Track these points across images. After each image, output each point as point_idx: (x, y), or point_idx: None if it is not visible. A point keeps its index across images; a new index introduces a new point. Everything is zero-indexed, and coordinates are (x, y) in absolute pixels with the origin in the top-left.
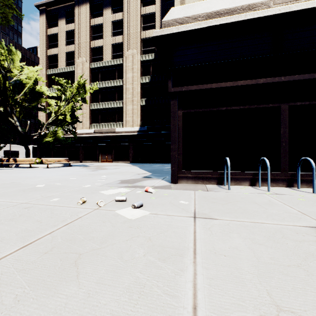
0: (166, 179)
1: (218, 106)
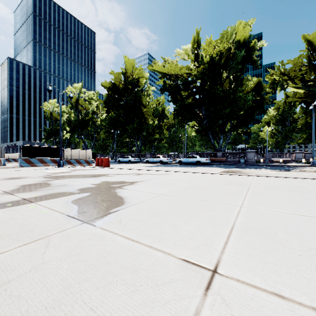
0: None
1: None
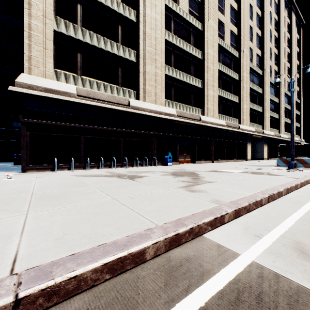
0: (16, 172)
1: (52, 132)
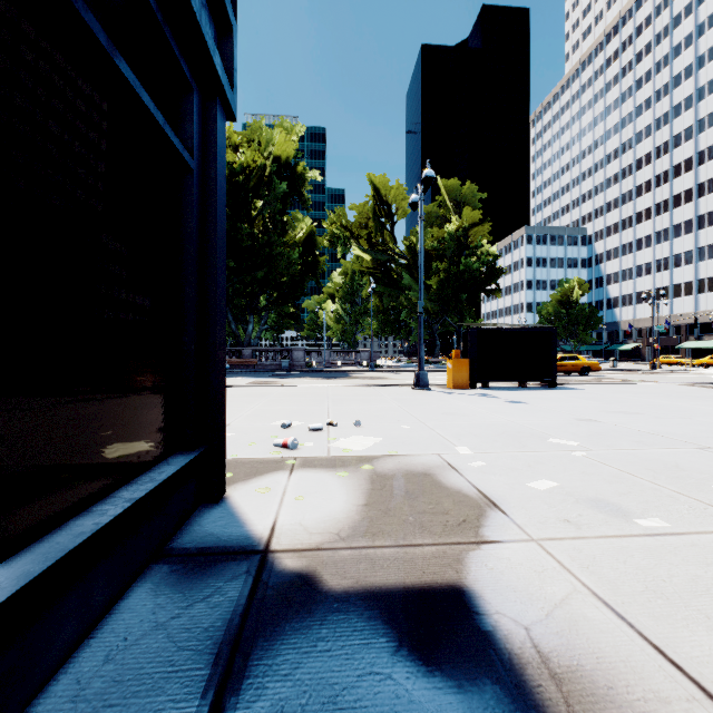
0: (239, 561)
1: None
